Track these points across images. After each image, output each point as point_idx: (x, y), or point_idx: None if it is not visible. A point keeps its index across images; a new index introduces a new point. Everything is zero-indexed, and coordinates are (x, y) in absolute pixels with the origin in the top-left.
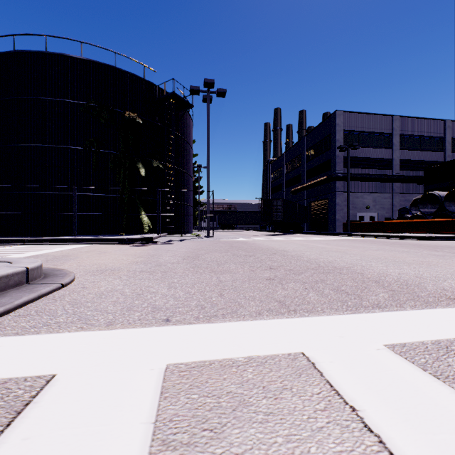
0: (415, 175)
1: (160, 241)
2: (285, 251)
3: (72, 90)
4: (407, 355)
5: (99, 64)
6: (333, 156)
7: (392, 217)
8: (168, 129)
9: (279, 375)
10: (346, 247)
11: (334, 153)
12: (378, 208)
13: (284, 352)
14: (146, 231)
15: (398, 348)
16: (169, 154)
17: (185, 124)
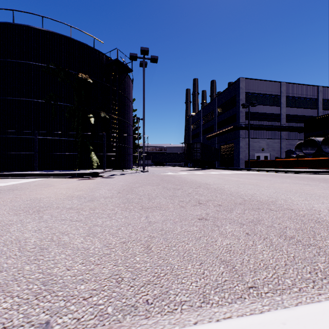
0: (297, 126)
1: (104, 175)
2: (207, 184)
3: (34, 54)
4: None
5: (57, 34)
6: (237, 111)
7: (280, 157)
8: (113, 88)
9: None
10: (255, 180)
11: (238, 109)
12: (270, 150)
13: None
14: (94, 167)
15: None
16: (114, 107)
17: (126, 85)
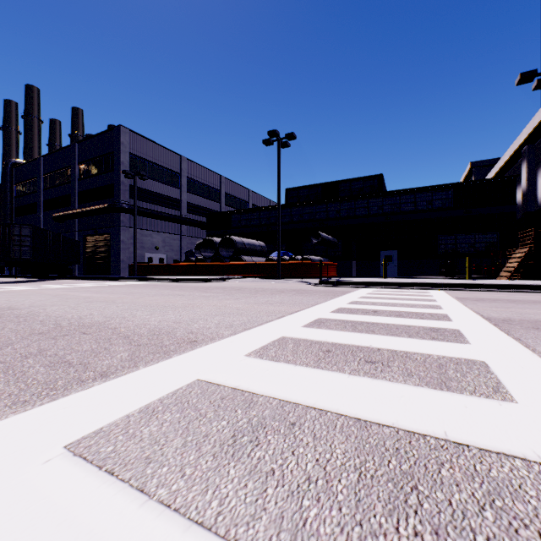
0: (200, 220)
1: None
2: (12, 308)
3: None
4: (92, 450)
5: None
6: (116, 180)
7: (180, 260)
8: None
9: None
10: (121, 295)
11: (118, 177)
12: (168, 250)
13: None
14: None
15: (86, 442)
16: None
17: None
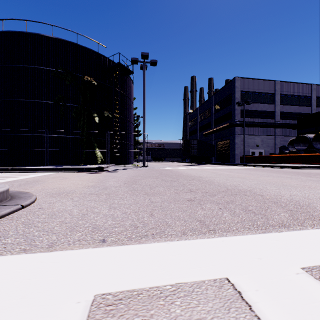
0: (291, 123)
1: (109, 169)
2: (200, 177)
3: (45, 60)
4: None
5: (65, 41)
6: (233, 109)
7: (274, 153)
8: (116, 89)
9: (208, 310)
10: (245, 174)
11: (234, 107)
12: (265, 146)
13: (210, 278)
14: (99, 162)
15: (316, 272)
16: (116, 107)
17: (127, 86)
